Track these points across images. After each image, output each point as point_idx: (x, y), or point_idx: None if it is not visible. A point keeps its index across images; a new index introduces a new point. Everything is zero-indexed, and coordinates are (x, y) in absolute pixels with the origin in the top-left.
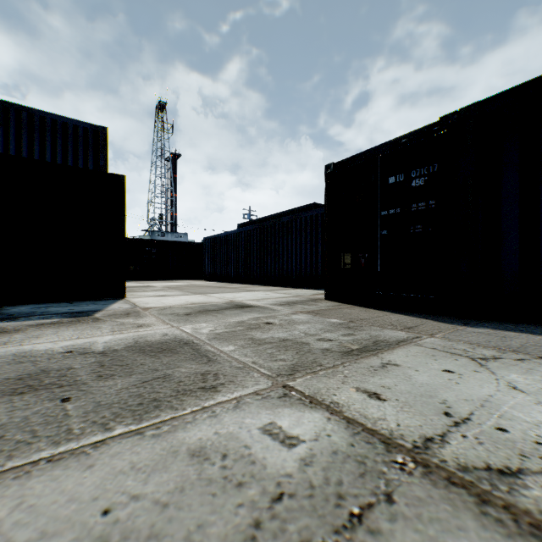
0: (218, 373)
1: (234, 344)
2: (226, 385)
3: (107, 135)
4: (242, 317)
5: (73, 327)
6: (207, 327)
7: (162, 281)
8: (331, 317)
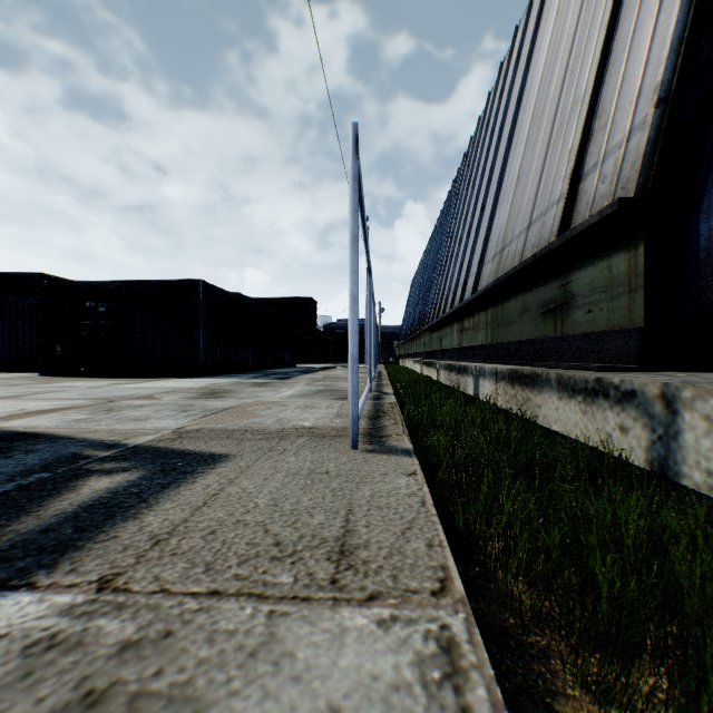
0: None
1: None
2: None
3: None
4: None
5: None
6: None
7: None
8: (41, 380)
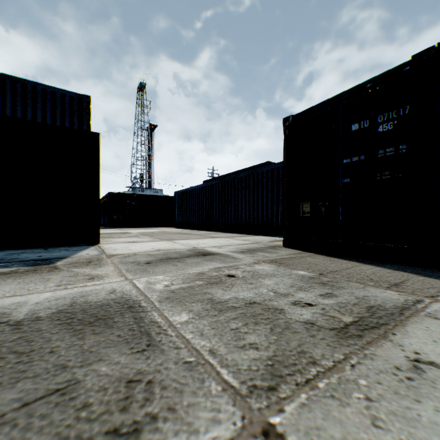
0: (153, 381)
1: (188, 309)
2: (159, 423)
3: (90, 102)
4: (203, 267)
5: (21, 278)
6: (163, 280)
7: (139, 228)
8: (297, 268)
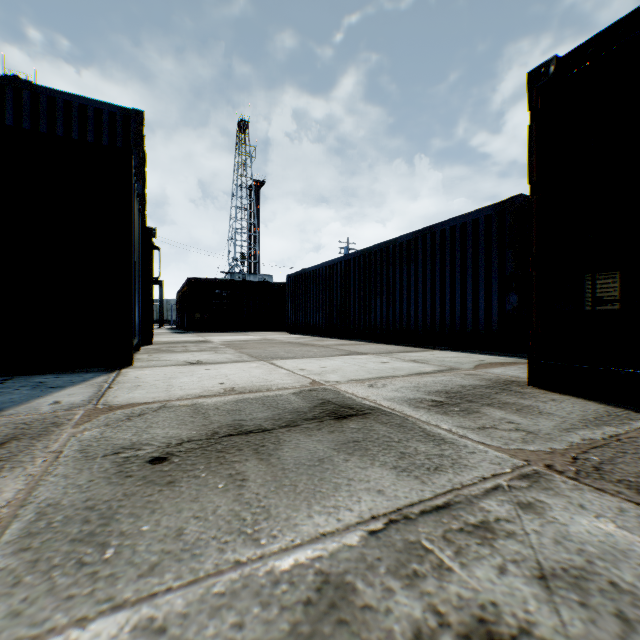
0: None
1: None
2: None
3: (143, 122)
4: (336, 502)
5: None
6: None
7: (231, 333)
8: None
